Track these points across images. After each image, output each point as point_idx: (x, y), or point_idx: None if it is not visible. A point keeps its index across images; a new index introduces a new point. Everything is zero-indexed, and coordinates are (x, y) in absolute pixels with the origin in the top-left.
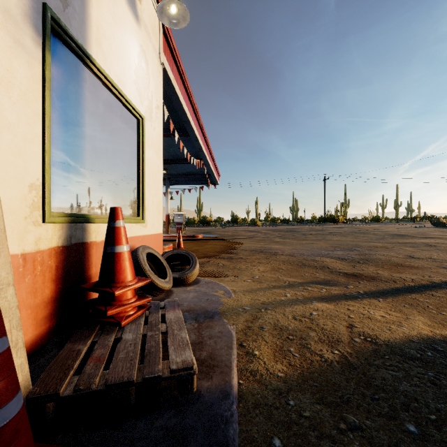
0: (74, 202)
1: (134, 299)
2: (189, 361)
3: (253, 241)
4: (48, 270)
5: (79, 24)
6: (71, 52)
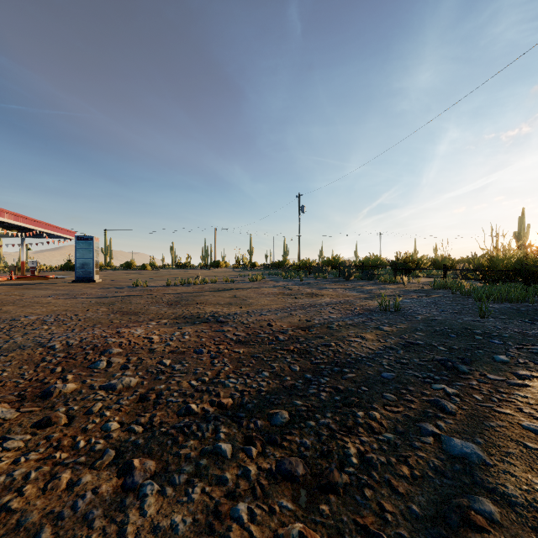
0: None
1: None
2: None
3: None
4: None
5: None
6: None
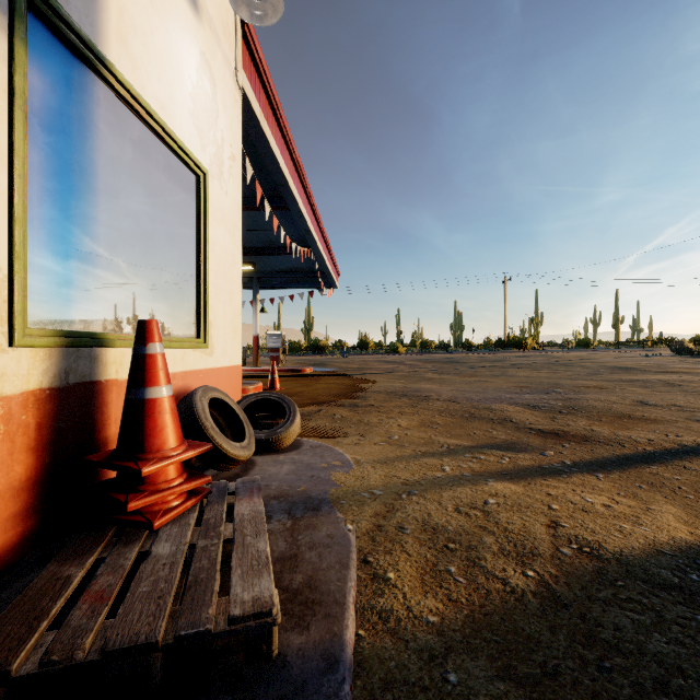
0: (75, 312)
1: (180, 479)
2: (266, 599)
3: (392, 378)
4: (21, 431)
5: (85, 1)
6: (70, 50)
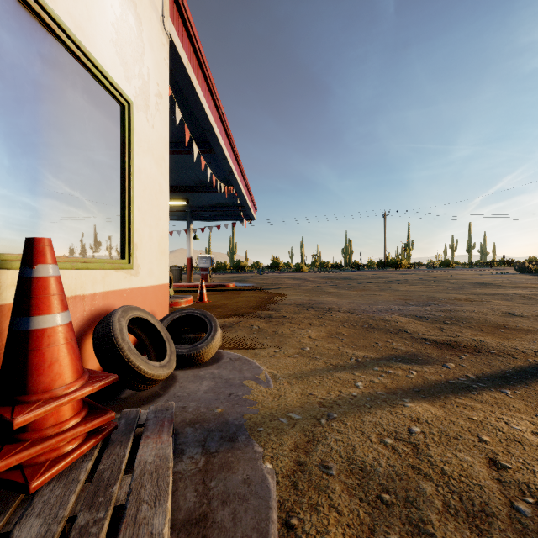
0: None
1: (75, 420)
2: None
3: (299, 291)
4: None
5: None
6: None
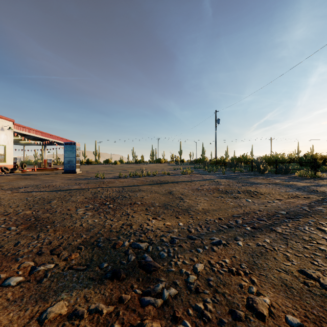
0: None
1: None
2: (0, 173)
3: None
4: None
5: None
6: None
